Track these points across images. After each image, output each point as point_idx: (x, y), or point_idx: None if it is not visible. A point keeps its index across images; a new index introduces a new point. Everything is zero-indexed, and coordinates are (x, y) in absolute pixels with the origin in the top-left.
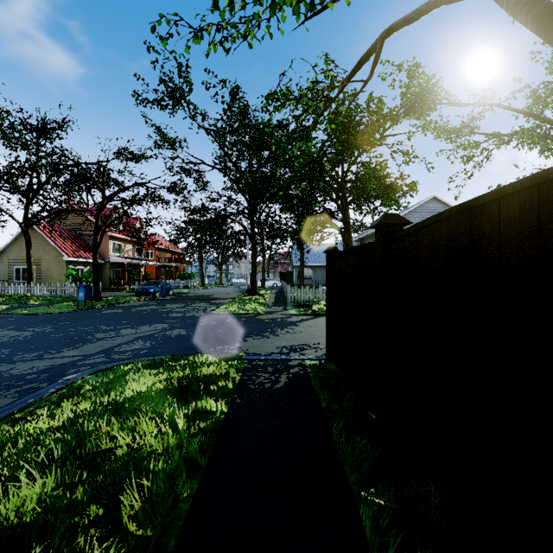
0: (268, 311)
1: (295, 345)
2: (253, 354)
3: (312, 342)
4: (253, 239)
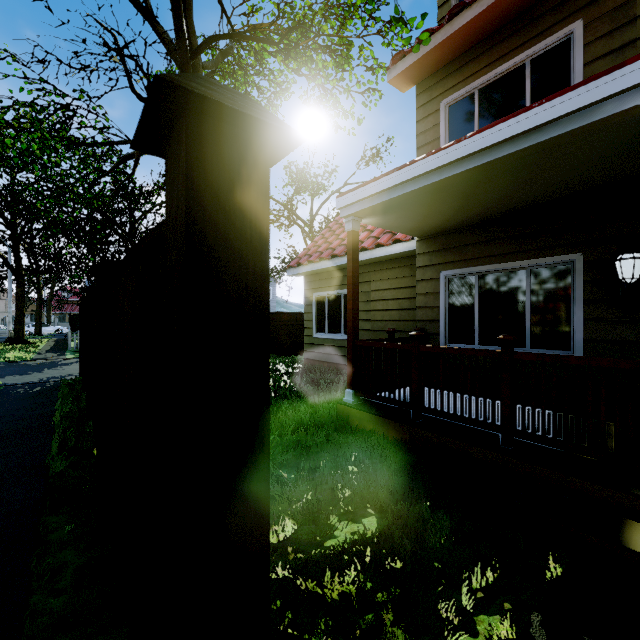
0: (38, 357)
1: (59, 375)
2: (12, 383)
3: (76, 373)
4: (19, 274)
